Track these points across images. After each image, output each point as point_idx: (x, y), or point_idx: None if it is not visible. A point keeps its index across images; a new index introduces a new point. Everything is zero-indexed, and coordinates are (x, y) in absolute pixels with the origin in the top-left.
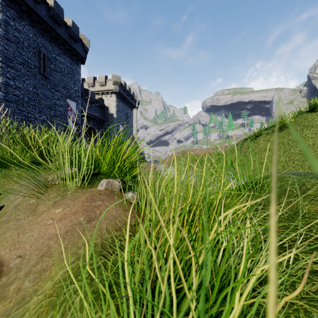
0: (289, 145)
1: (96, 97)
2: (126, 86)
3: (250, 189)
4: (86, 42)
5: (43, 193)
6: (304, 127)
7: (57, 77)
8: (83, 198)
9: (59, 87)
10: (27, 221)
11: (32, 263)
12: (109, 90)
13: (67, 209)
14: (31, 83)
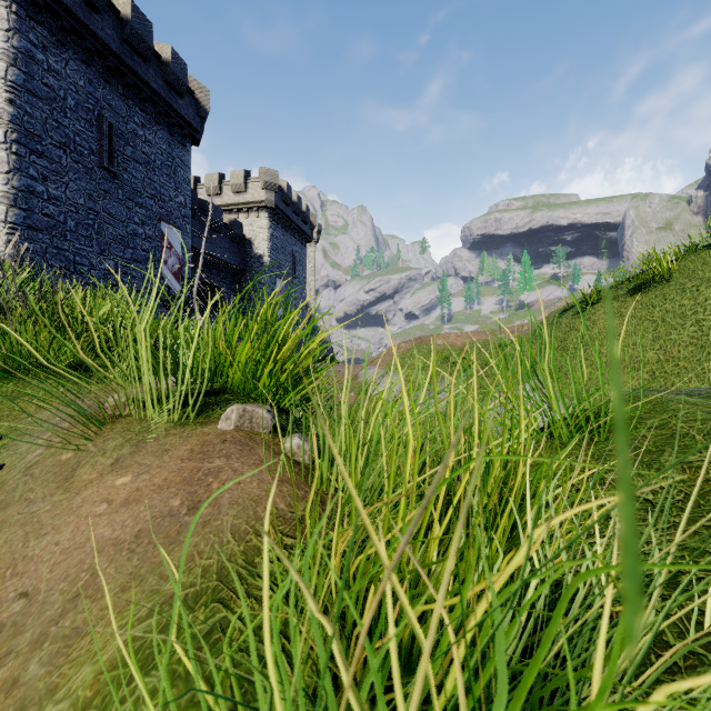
0: (666, 324)
1: (224, 219)
2: (293, 193)
3: (584, 430)
4: (203, 96)
5: (92, 437)
6: (703, 282)
7: (139, 175)
8: (182, 452)
9: (144, 197)
10: (49, 505)
11: (51, 614)
12: (254, 203)
13: (143, 477)
14: (81, 188)
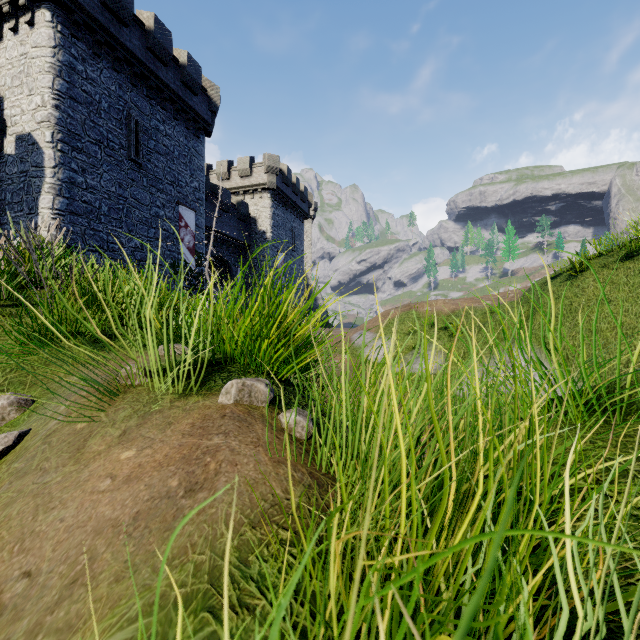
0: None
1: (232, 200)
2: (292, 175)
3: (595, 410)
4: (214, 93)
5: (106, 407)
6: None
7: (160, 165)
8: (184, 426)
9: (165, 184)
10: (60, 476)
11: (48, 600)
12: (258, 185)
13: (146, 452)
14: (113, 178)
